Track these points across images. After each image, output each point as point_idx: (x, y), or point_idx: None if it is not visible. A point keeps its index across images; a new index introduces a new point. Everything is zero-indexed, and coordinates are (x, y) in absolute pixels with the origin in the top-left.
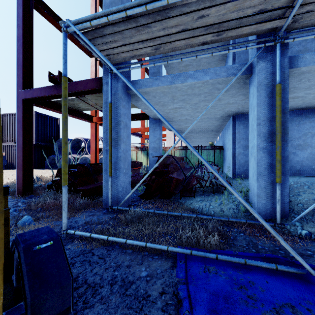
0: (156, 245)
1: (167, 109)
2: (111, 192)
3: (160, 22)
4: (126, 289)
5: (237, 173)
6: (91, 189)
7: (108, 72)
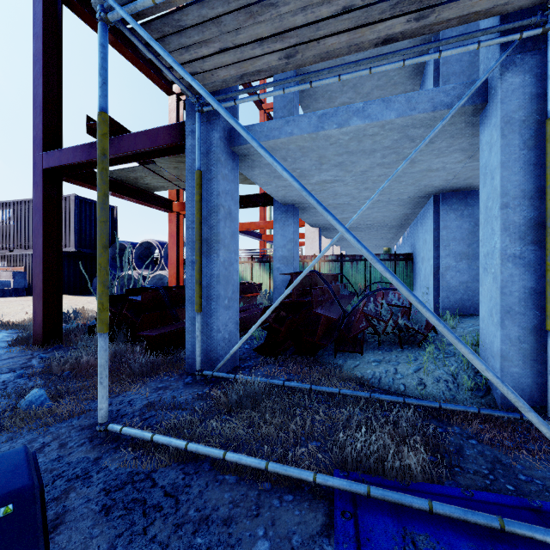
0: (290, 468)
1: (308, 184)
2: (200, 343)
3: None
4: None
5: (443, 306)
6: (165, 335)
7: (194, 111)
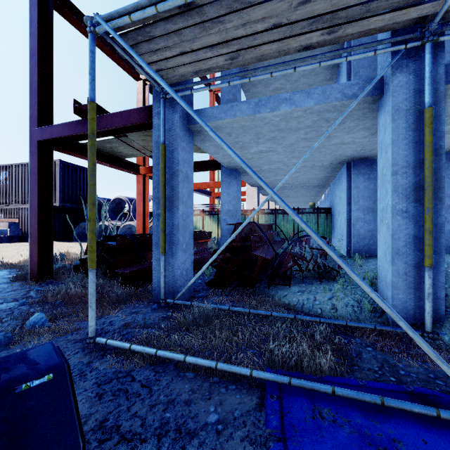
0: (233, 366)
1: (248, 153)
2: (164, 278)
3: (238, 13)
4: (183, 447)
5: (354, 249)
6: (135, 272)
7: (159, 97)
